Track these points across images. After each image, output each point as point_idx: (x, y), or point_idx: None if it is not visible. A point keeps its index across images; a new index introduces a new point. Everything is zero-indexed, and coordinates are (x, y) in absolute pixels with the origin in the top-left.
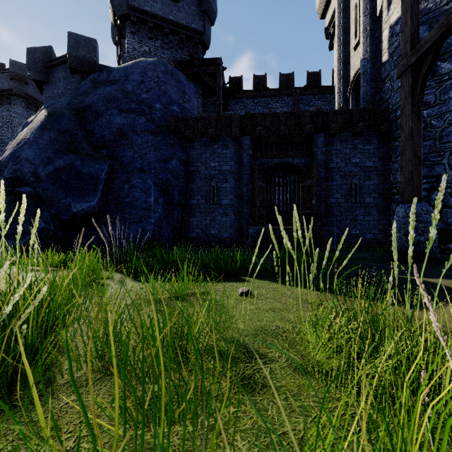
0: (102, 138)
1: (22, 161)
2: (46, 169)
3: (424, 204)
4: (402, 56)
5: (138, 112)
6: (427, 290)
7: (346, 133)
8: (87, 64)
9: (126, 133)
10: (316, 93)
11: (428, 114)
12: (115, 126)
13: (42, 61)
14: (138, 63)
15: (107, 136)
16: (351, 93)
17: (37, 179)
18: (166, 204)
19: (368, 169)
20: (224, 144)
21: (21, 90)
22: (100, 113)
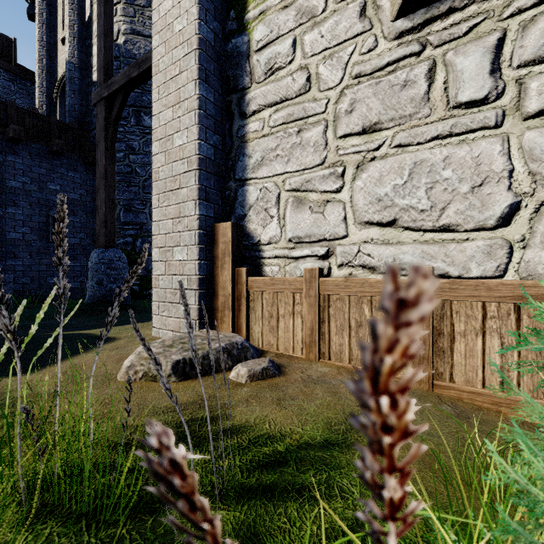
0: None
1: None
2: None
3: (117, 250)
4: (98, 83)
5: None
6: (71, 345)
7: (40, 146)
8: None
9: None
10: (6, 69)
11: (134, 160)
12: None
13: None
14: None
15: None
16: (59, 97)
17: None
18: None
19: (73, 202)
20: None
21: None
22: None
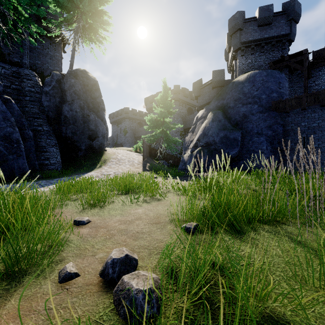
0: (235, 120)
1: (209, 136)
2: (217, 138)
3: None
4: None
5: (252, 103)
6: None
7: None
8: (220, 83)
9: (247, 115)
10: None
11: None
12: (241, 112)
13: (198, 87)
14: (249, 75)
15: (237, 119)
16: None
17: (215, 142)
18: (271, 149)
19: None
20: (312, 110)
21: (177, 97)
22: (232, 107)
